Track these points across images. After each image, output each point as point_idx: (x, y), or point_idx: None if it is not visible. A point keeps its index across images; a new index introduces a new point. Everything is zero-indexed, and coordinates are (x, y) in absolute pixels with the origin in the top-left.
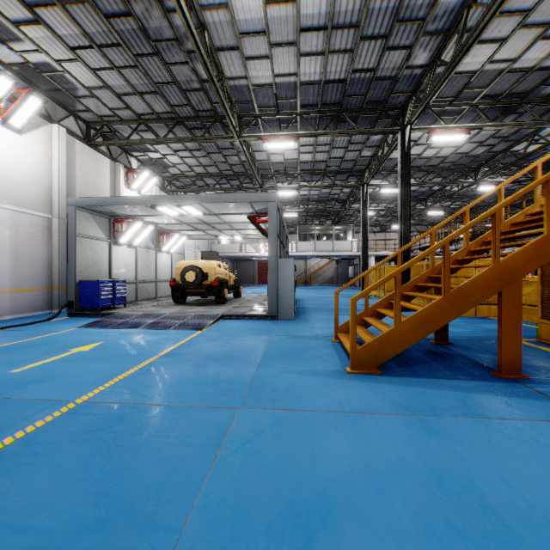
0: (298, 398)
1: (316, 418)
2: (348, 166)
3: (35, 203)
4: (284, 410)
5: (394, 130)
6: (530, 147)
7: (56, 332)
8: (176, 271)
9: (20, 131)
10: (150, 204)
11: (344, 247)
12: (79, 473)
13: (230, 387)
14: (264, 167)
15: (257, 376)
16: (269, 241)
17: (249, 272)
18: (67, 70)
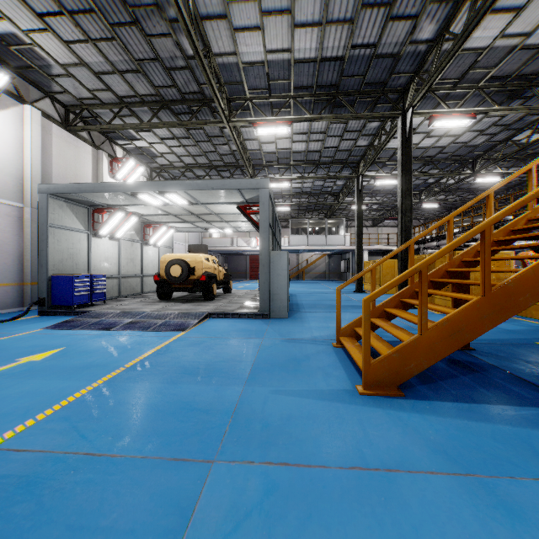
0: (299, 440)
1: (328, 483)
2: (342, 156)
3: (4, 190)
4: (280, 465)
5: (394, 114)
6: (532, 136)
7: (15, 334)
8: (161, 266)
9: None
10: (130, 192)
11: (337, 241)
12: None
13: (206, 419)
14: (255, 157)
15: (243, 401)
16: (260, 232)
17: (241, 267)
18: (37, 43)
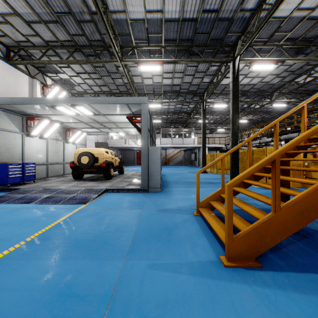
0: None
1: None
2: (194, 89)
3: None
4: None
5: (228, 60)
6: (306, 79)
7: None
8: (75, 156)
9: None
10: (50, 104)
11: (189, 142)
12: None
13: (82, 310)
14: (139, 88)
15: (122, 280)
16: (142, 133)
17: (131, 157)
18: None
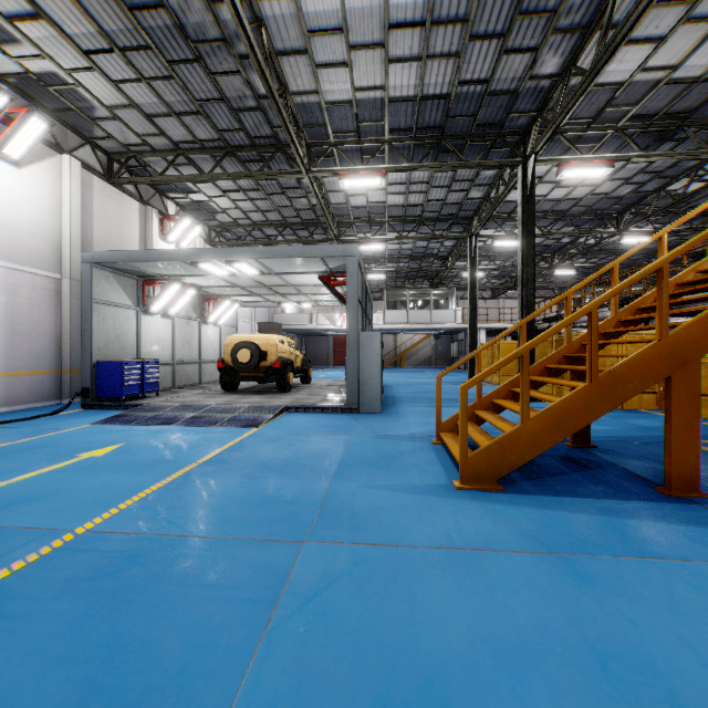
0: (388, 526)
1: (415, 558)
2: (451, 211)
3: (39, 259)
4: (369, 545)
5: (513, 162)
6: (691, 185)
7: (63, 429)
8: (225, 349)
9: (18, 164)
10: (190, 260)
11: (445, 318)
12: (65, 646)
13: (293, 509)
14: (341, 212)
15: (331, 494)
16: (347, 309)
17: (322, 351)
18: (80, 82)
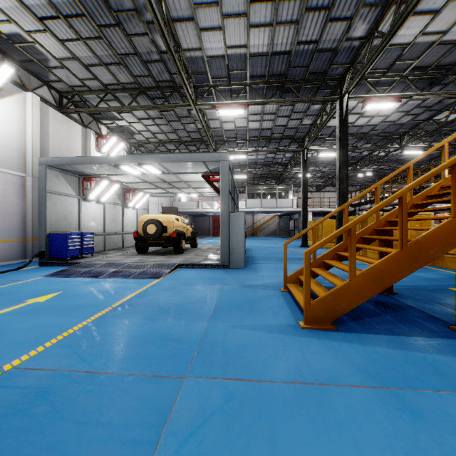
0: (252, 362)
1: (274, 393)
2: (290, 133)
3: (10, 162)
4: (237, 380)
5: (333, 98)
6: (450, 116)
7: (21, 281)
8: (139, 225)
9: None
10: (114, 164)
11: (286, 204)
12: None
13: (179, 346)
14: (217, 134)
15: (208, 333)
16: (221, 197)
17: (205, 226)
18: (38, 41)
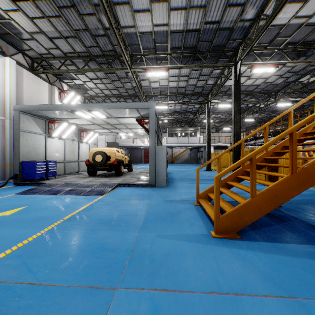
0: (174, 271)
1: (195, 305)
2: (199, 90)
3: None
4: (162, 291)
5: (230, 64)
6: (310, 79)
7: None
8: (89, 155)
9: None
10: (70, 110)
11: (195, 141)
12: None
13: (113, 256)
14: (147, 90)
15: (138, 242)
16: (150, 135)
17: (138, 156)
18: (13, 18)
